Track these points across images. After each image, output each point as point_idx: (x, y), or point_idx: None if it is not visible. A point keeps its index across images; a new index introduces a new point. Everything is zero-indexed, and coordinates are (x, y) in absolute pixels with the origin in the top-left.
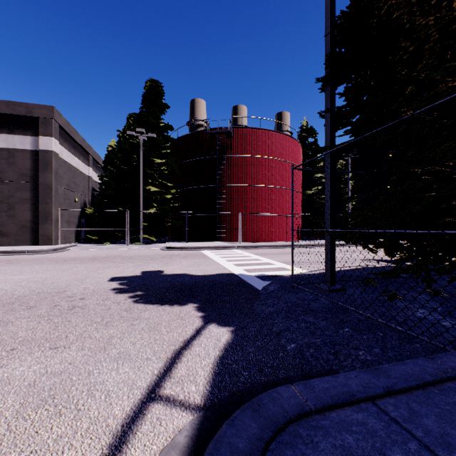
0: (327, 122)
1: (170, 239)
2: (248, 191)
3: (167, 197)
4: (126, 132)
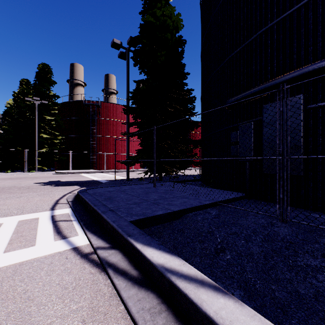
0: (127, 125)
1: (56, 169)
2: (110, 140)
3: (55, 141)
4: (21, 94)
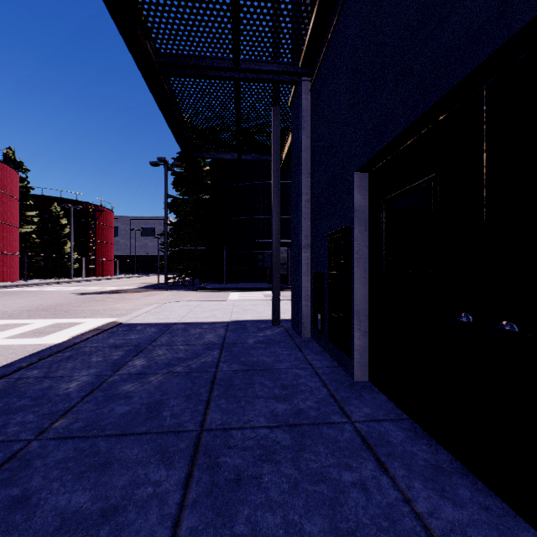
0: (166, 235)
1: None
2: None
3: None
4: None
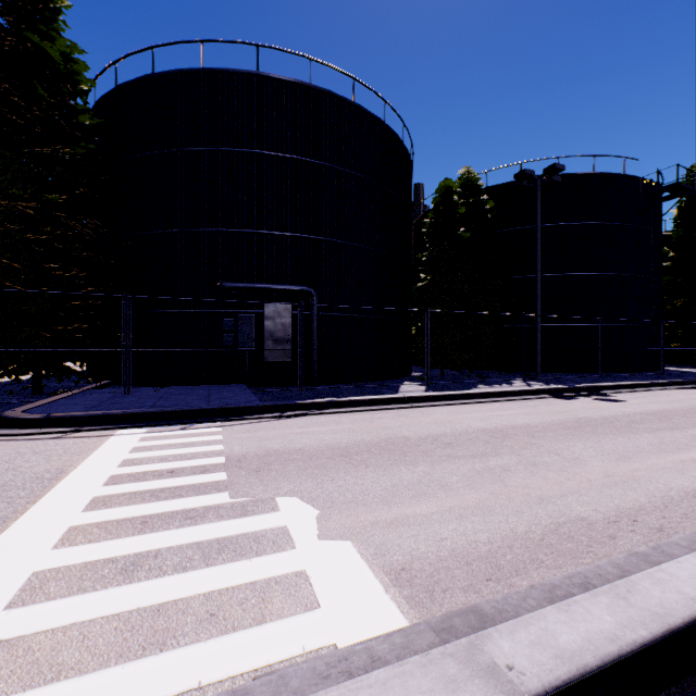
0: None
1: None
2: None
3: None
4: None
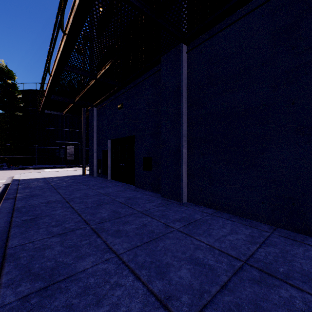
0: None
1: None
2: None
3: None
4: None
